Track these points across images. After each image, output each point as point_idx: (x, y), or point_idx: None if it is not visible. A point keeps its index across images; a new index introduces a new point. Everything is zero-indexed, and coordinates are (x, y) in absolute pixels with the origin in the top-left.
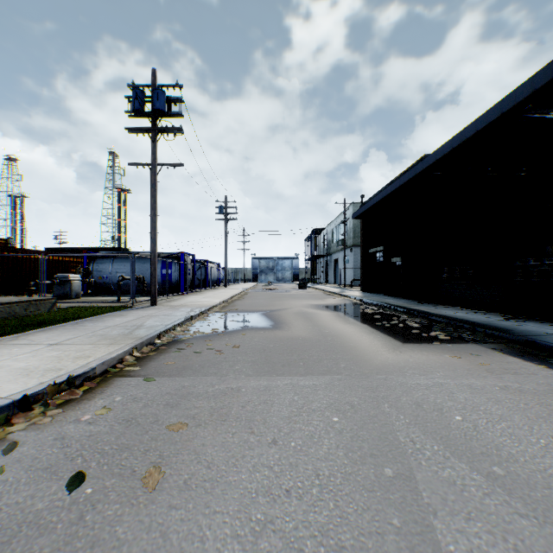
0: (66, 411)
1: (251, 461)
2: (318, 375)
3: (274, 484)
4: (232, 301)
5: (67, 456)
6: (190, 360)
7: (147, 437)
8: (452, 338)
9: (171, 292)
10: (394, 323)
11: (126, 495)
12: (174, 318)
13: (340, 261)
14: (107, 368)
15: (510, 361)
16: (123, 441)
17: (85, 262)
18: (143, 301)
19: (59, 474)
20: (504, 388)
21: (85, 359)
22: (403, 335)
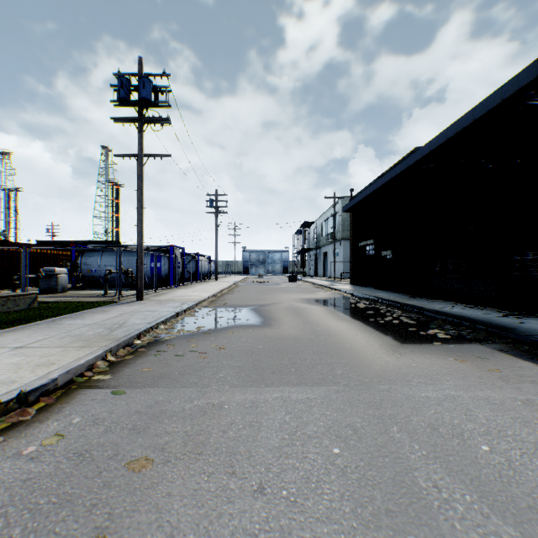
0: (8, 440)
1: (230, 525)
2: (312, 385)
3: None
4: (222, 294)
5: None
6: (169, 366)
7: (98, 482)
8: (452, 337)
9: (161, 285)
10: (388, 319)
11: None
12: (158, 315)
13: (329, 254)
14: (73, 377)
15: (522, 366)
16: (67, 490)
17: (74, 255)
18: (130, 296)
19: None
20: (526, 402)
21: (48, 367)
22: (400, 334)
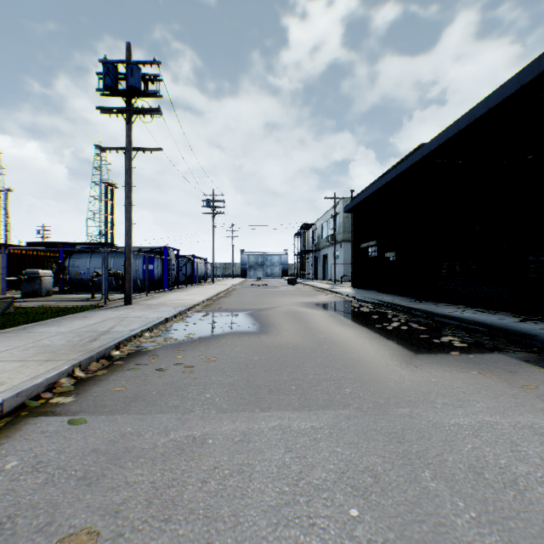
0: None
1: None
2: (317, 409)
3: None
4: (218, 298)
5: None
6: (148, 383)
7: None
8: (469, 345)
9: (154, 289)
10: (396, 325)
11: None
12: (144, 321)
13: (329, 256)
14: (26, 400)
15: None
16: None
17: (61, 257)
18: (118, 300)
19: None
20: None
21: None
22: (412, 342)
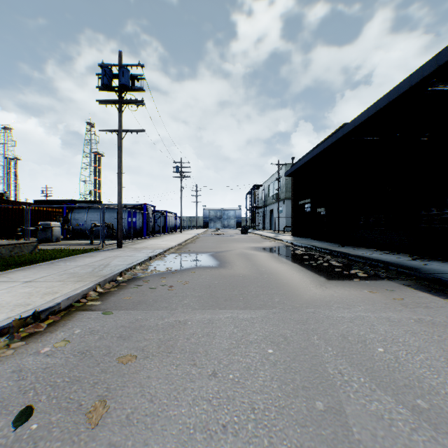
0: (28, 344)
1: (192, 394)
2: (255, 309)
3: (211, 418)
4: (186, 244)
5: (21, 389)
6: (145, 295)
7: (98, 369)
8: (369, 275)
9: (136, 236)
10: (320, 262)
11: (69, 431)
12: (135, 258)
13: (274, 211)
14: (72, 303)
15: (420, 296)
16: (75, 374)
17: (65, 212)
18: (111, 244)
19: (9, 409)
20: (418, 321)
21: (53, 294)
22: (328, 273)
